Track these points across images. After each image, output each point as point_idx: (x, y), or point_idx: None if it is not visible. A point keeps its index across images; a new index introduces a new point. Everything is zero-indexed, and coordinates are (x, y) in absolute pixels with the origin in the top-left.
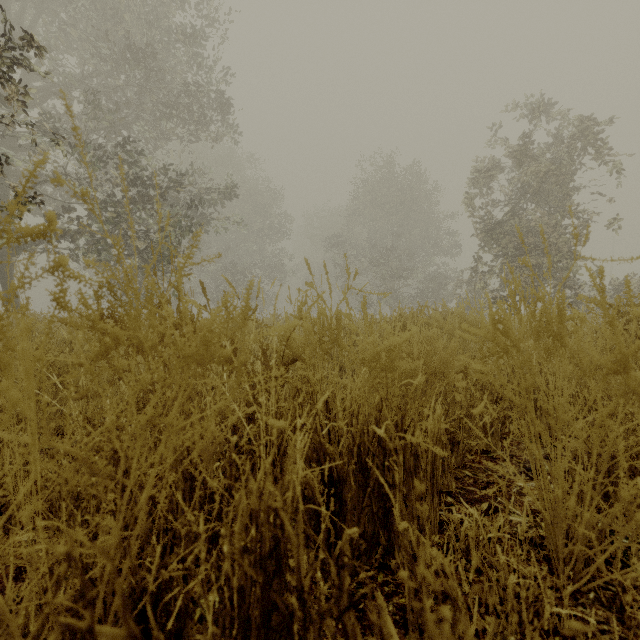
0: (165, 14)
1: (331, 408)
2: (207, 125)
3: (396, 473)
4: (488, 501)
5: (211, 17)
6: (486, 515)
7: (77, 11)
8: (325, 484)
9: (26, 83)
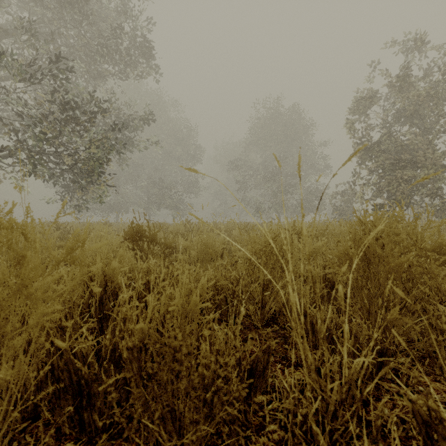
0: None
1: None
2: (134, 66)
3: None
4: None
5: None
6: None
7: None
8: None
9: None
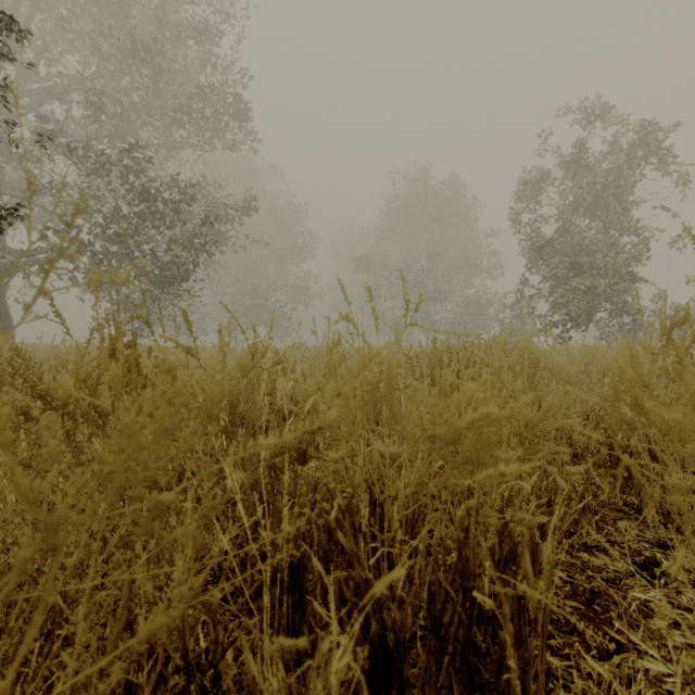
0: (176, 8)
1: (377, 502)
2: (223, 132)
3: (517, 680)
4: (602, 629)
5: (227, 12)
6: (607, 659)
7: (78, 5)
8: (374, 650)
9: (21, 85)
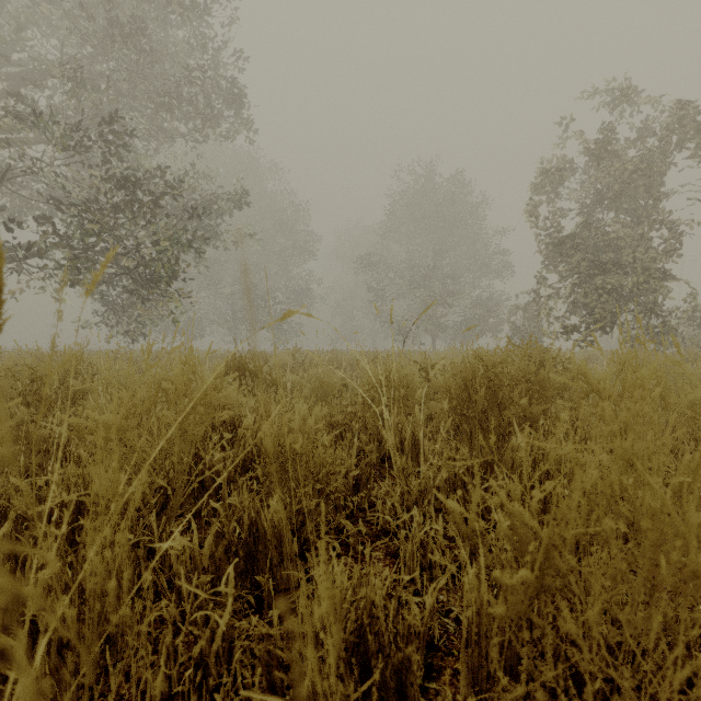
0: None
1: None
2: (217, 121)
3: None
4: None
5: None
6: None
7: None
8: None
9: None
